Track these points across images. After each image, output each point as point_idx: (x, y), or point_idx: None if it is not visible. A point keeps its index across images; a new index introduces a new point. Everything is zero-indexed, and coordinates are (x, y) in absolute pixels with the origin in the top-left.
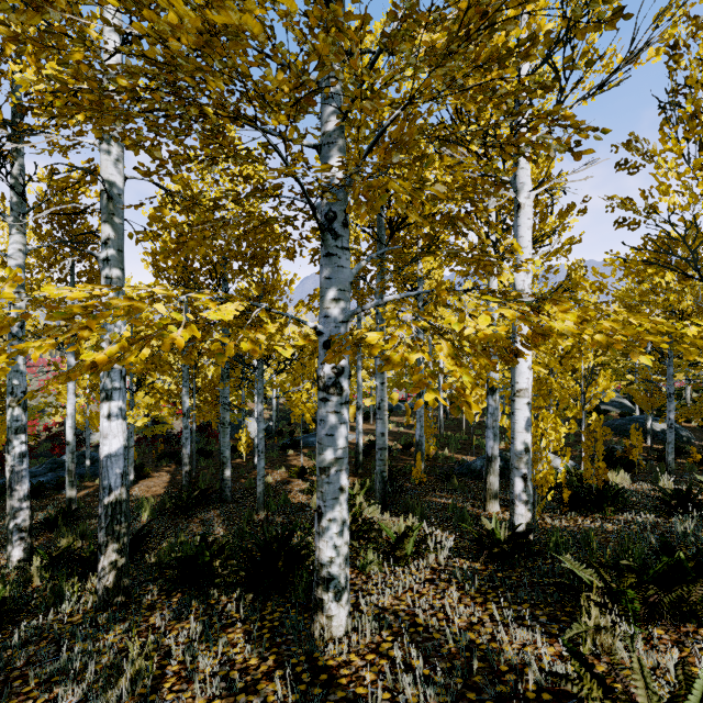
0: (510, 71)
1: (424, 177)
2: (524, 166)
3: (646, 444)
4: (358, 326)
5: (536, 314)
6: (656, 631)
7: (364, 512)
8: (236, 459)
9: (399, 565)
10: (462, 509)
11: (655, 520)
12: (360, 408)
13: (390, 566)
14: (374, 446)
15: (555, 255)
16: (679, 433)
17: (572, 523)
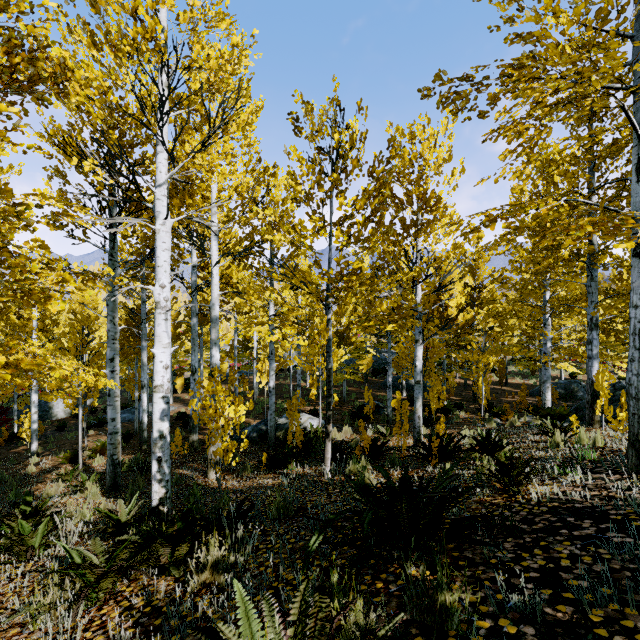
0: (4, 136)
1: (23, 201)
2: (160, 197)
3: (402, 396)
4: (143, 308)
5: (6, 349)
6: (129, 589)
7: (56, 503)
8: (20, 447)
9: (28, 559)
10: (184, 480)
11: (314, 469)
12: (145, 386)
13: (16, 562)
14: (183, 418)
15: (289, 257)
16: (426, 386)
17: (254, 482)
